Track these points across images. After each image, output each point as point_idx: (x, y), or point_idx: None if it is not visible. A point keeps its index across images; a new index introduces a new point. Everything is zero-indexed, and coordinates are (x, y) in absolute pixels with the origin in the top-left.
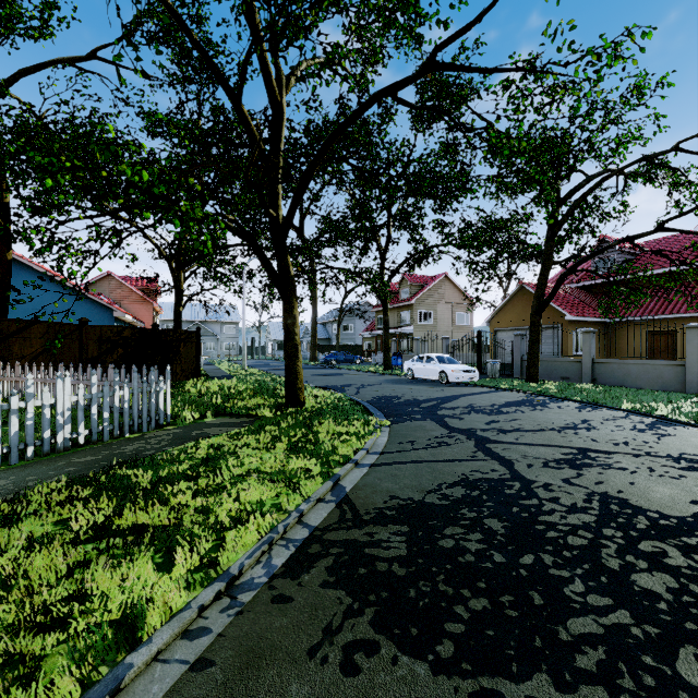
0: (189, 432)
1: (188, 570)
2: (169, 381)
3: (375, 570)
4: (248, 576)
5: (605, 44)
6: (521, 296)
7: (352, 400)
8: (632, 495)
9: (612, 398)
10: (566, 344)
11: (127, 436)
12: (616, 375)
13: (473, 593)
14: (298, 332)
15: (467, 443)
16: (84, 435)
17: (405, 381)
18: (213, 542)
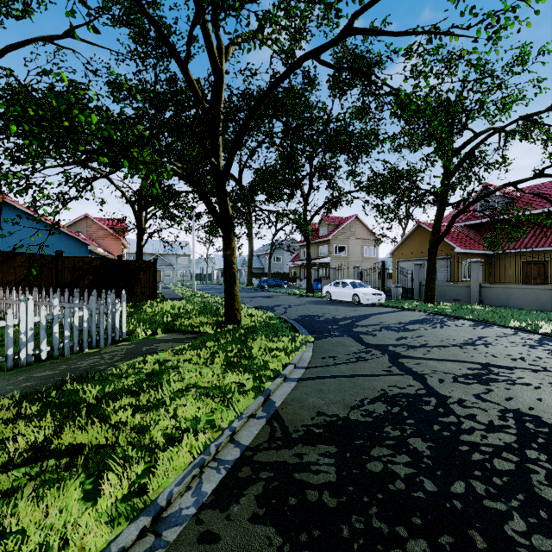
0: (140, 347)
1: (112, 504)
2: (124, 303)
3: (306, 501)
4: (176, 506)
5: (505, 6)
6: (419, 232)
7: (281, 319)
8: (543, 412)
9: (499, 317)
10: (456, 271)
11: (85, 351)
12: (500, 298)
13: (410, 532)
14: (235, 261)
15: (382, 358)
16: (46, 351)
17: (324, 302)
18: (146, 464)
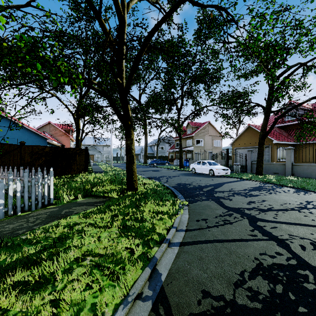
0: (61, 210)
1: None
2: (52, 177)
3: None
4: None
5: None
6: (249, 131)
7: (164, 186)
8: None
9: (311, 185)
10: (273, 155)
11: (18, 214)
12: (306, 172)
13: None
14: (134, 148)
15: (243, 221)
16: None
17: (191, 174)
18: None
